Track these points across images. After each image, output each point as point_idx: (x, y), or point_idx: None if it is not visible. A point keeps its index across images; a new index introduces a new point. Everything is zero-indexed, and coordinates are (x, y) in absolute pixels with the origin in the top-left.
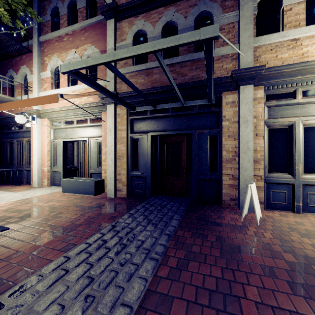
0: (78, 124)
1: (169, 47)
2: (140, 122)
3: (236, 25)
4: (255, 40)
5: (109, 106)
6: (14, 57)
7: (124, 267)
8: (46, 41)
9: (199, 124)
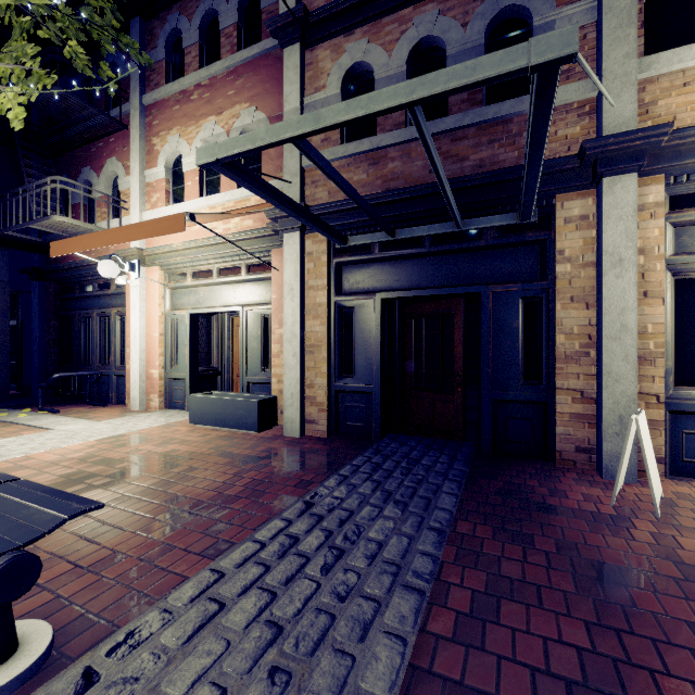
0: (221, 278)
1: (447, 91)
2: (357, 269)
3: (592, 33)
4: (643, 64)
5: (289, 236)
6: (92, 142)
7: (347, 604)
8: (155, 103)
9: (495, 272)
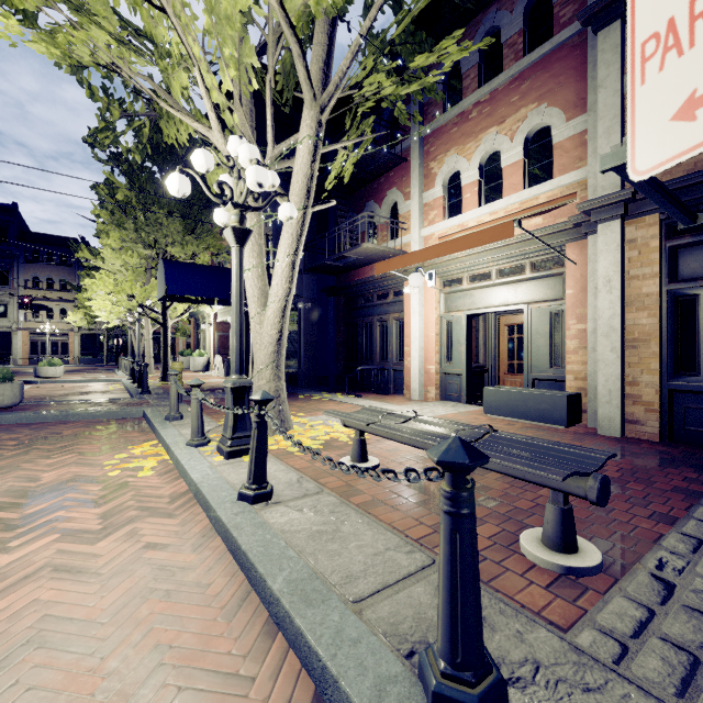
0: (501, 278)
1: None
2: None
3: None
4: None
5: (605, 226)
6: (375, 180)
7: None
8: (432, 132)
9: None
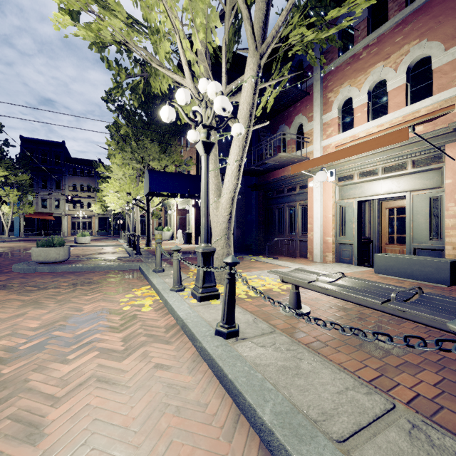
0: (386, 174)
1: None
2: None
3: None
4: None
5: None
6: (285, 110)
7: None
8: (330, 72)
9: None
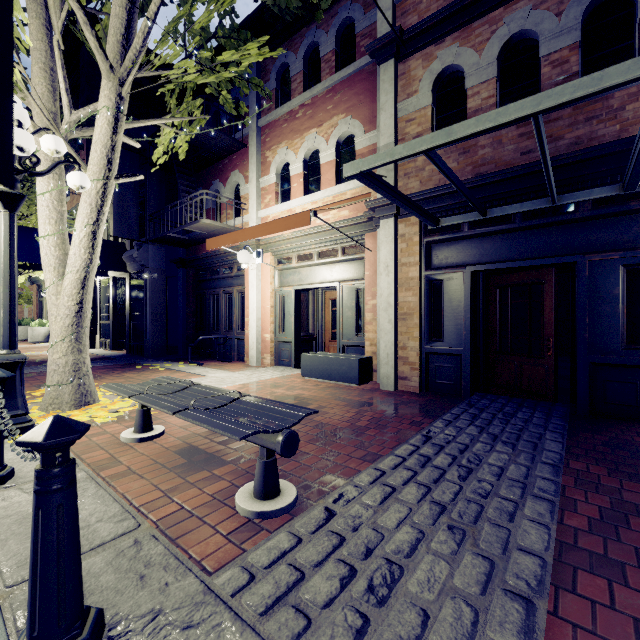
0: (321, 259)
1: (573, 99)
2: (446, 247)
3: None
4: None
5: (385, 222)
6: (220, 161)
7: (489, 500)
8: (268, 124)
9: (592, 242)
